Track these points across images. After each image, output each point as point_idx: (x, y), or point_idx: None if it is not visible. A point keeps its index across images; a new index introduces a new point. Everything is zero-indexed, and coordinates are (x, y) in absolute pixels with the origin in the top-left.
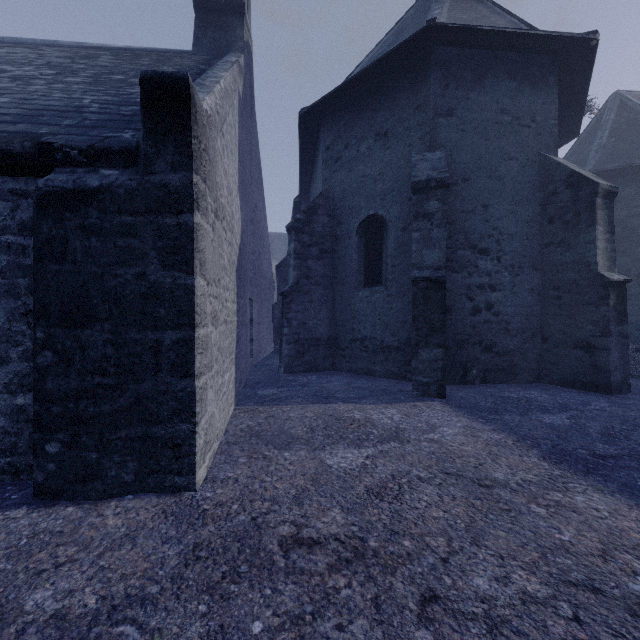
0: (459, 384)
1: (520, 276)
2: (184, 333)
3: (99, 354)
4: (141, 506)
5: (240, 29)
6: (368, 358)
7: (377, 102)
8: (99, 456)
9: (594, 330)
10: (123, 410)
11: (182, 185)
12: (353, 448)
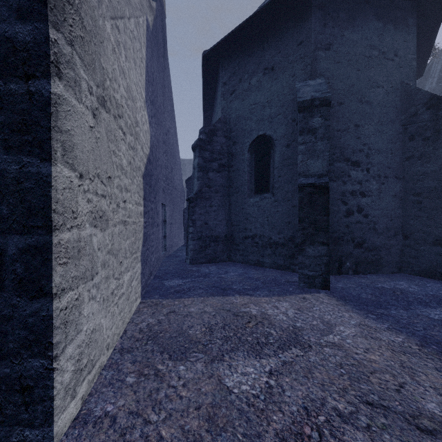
0: (335, 274)
1: (385, 184)
2: (36, 238)
3: None
4: None
5: None
6: (258, 252)
7: (265, 42)
8: None
9: None
10: None
11: (33, 40)
12: (253, 358)
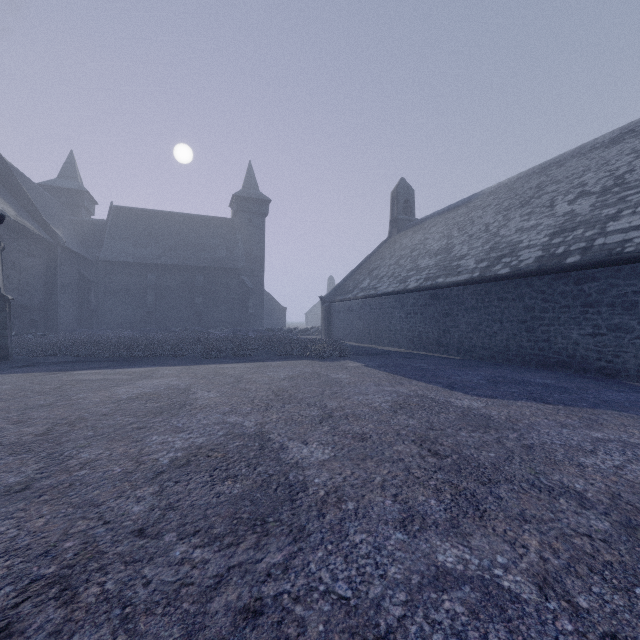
0: None
1: None
2: None
3: None
4: None
5: None
6: None
7: None
8: None
9: None
10: None
11: None
12: None
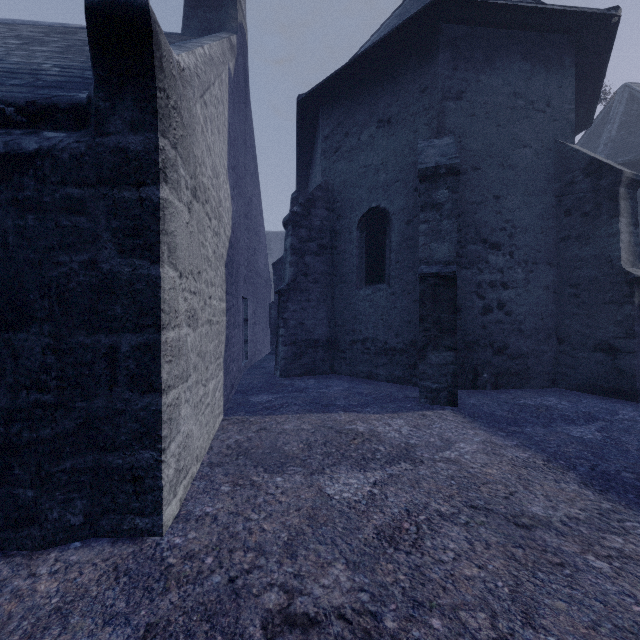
0: (469, 389)
1: (534, 273)
2: (147, 336)
3: (36, 363)
4: (88, 560)
5: (233, 9)
6: (370, 361)
7: (380, 86)
8: (36, 494)
9: (617, 331)
10: (68, 434)
11: (144, 150)
12: (357, 471)
